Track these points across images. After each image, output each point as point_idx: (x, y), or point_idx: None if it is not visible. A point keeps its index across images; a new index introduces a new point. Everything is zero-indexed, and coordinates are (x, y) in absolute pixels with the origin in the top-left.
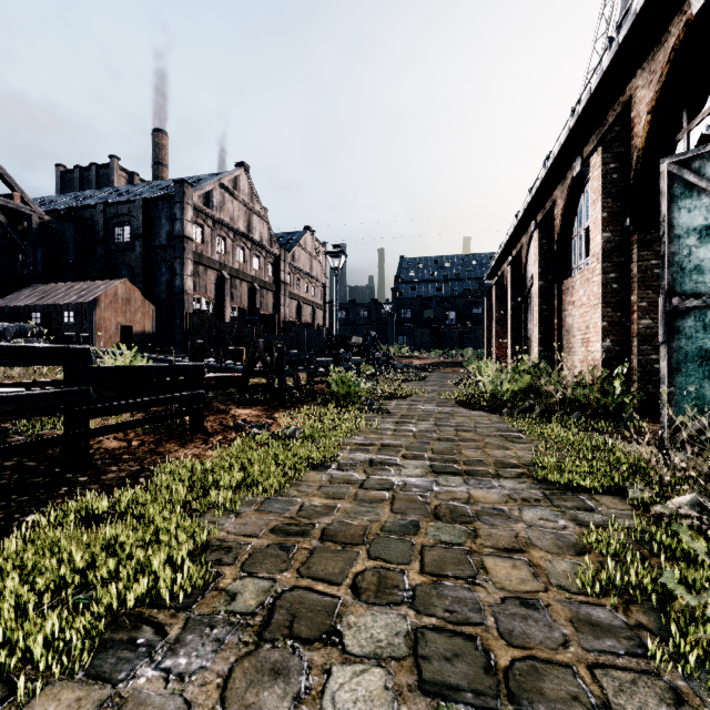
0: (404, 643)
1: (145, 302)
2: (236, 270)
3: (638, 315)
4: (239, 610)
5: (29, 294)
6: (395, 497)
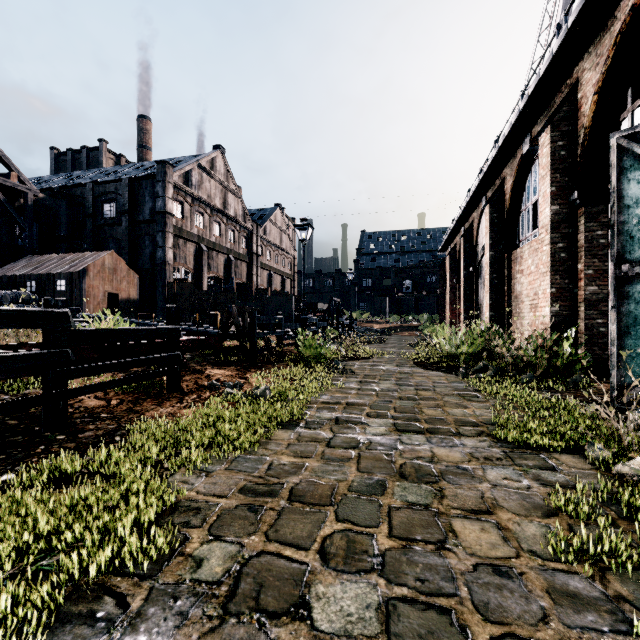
0: (375, 618)
1: (130, 271)
2: (213, 242)
3: (585, 282)
4: (204, 579)
5: (25, 264)
6: (361, 456)
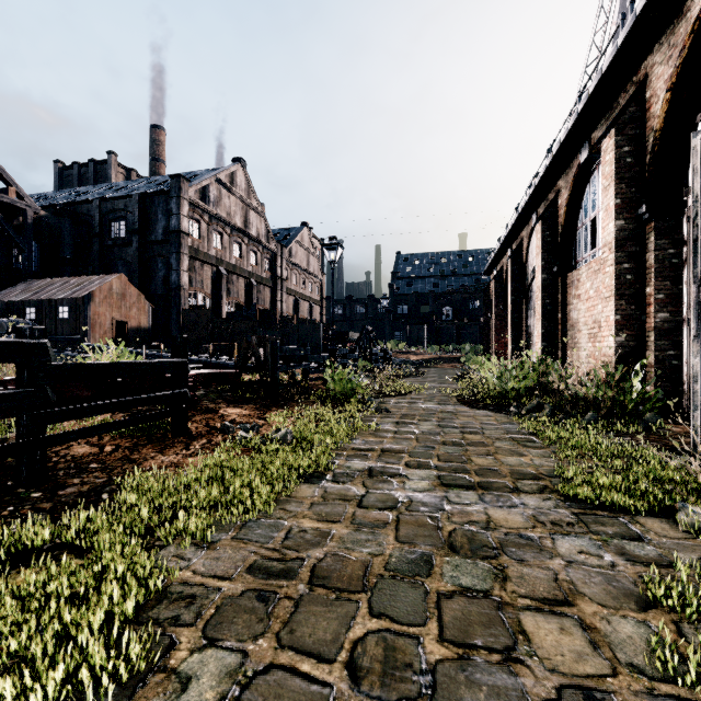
0: None
1: (141, 297)
2: (233, 265)
3: (655, 308)
4: None
5: (24, 289)
6: (400, 519)
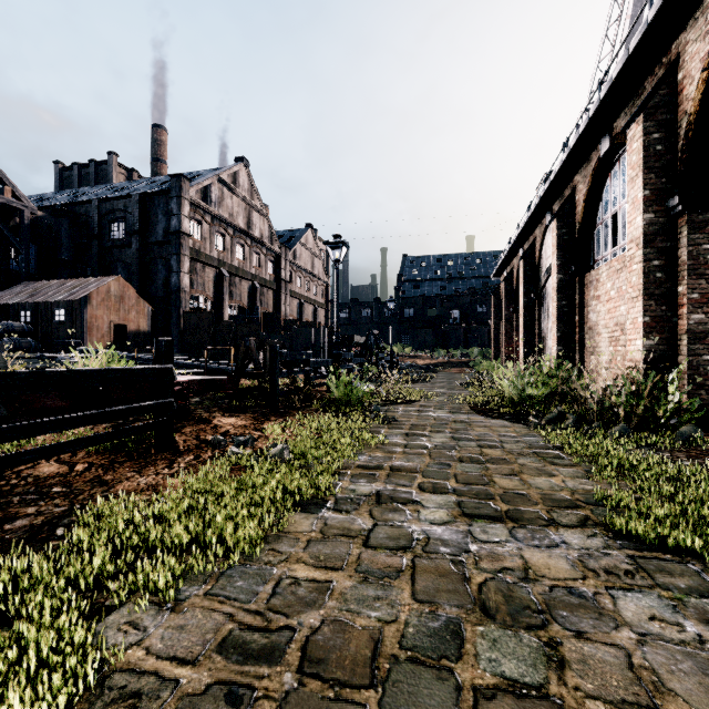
0: None
1: (140, 300)
2: (236, 267)
3: (688, 309)
4: None
5: (19, 292)
6: (416, 565)
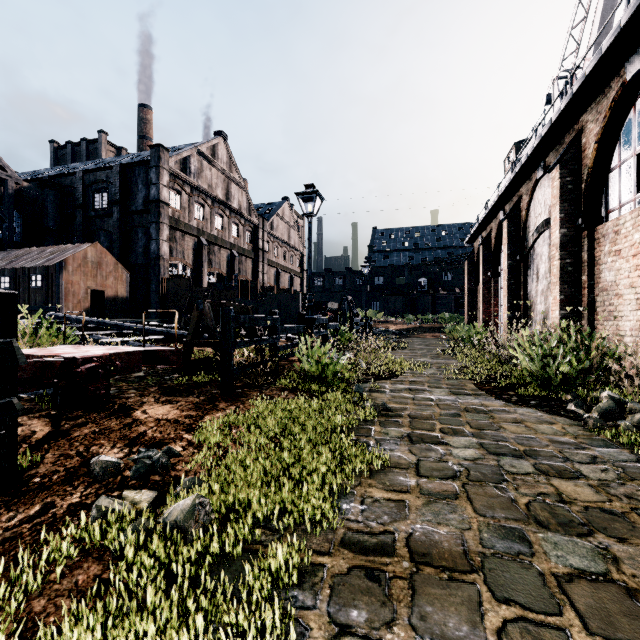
0: None
1: (118, 266)
2: (215, 236)
3: None
4: None
5: (1, 258)
6: None
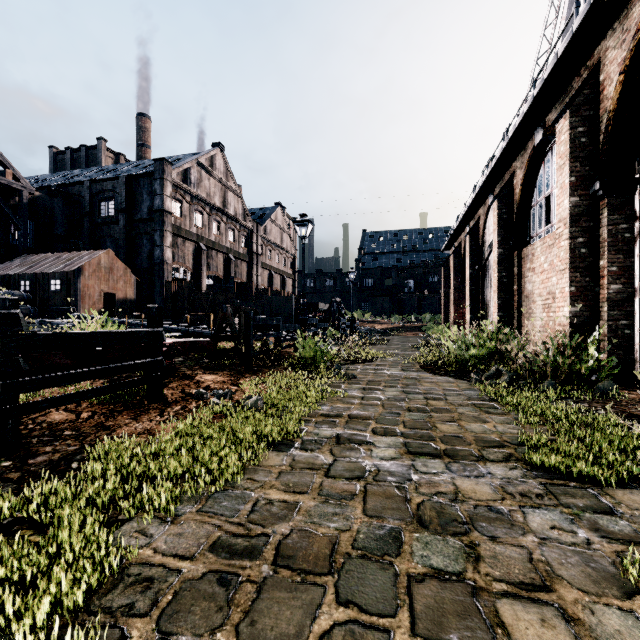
0: None
1: (127, 271)
2: (213, 241)
3: (608, 280)
4: None
5: (19, 264)
6: (367, 490)
